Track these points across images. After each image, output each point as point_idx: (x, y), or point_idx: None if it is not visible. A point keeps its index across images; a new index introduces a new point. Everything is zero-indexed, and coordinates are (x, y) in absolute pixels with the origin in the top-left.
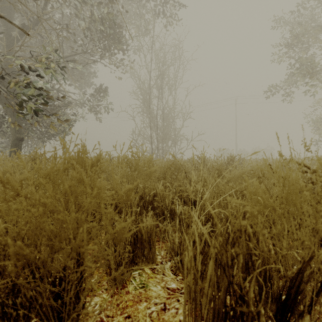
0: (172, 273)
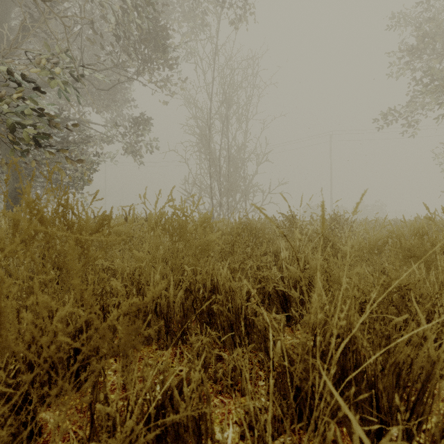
0: None
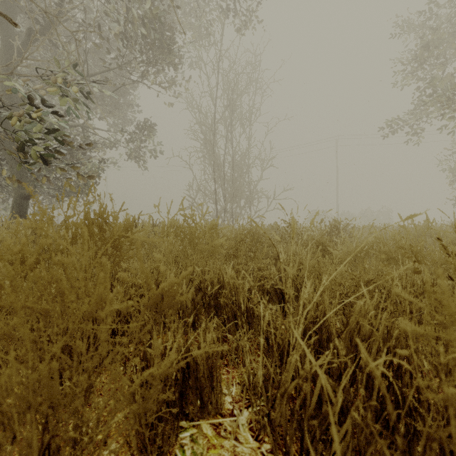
0: (252, 436)
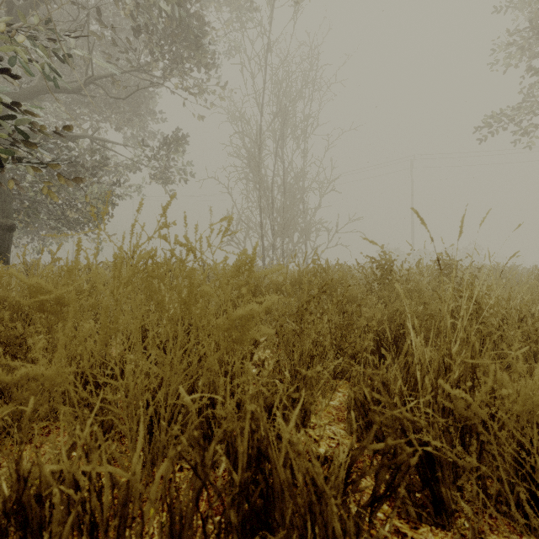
0: None
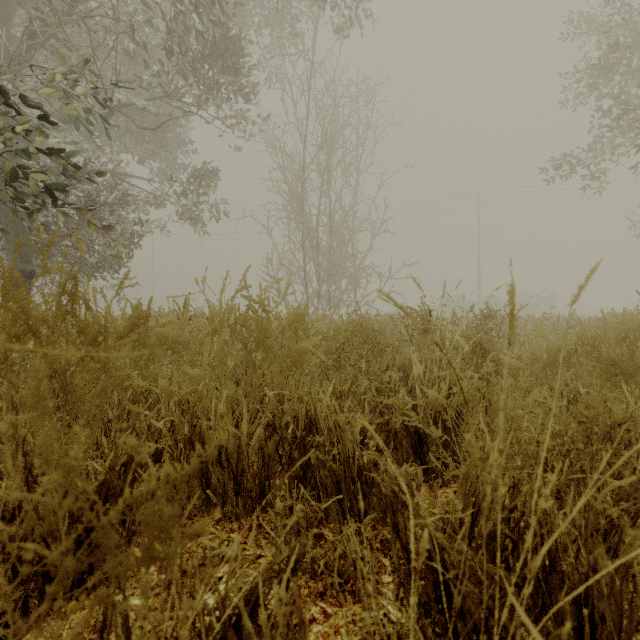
0: None
